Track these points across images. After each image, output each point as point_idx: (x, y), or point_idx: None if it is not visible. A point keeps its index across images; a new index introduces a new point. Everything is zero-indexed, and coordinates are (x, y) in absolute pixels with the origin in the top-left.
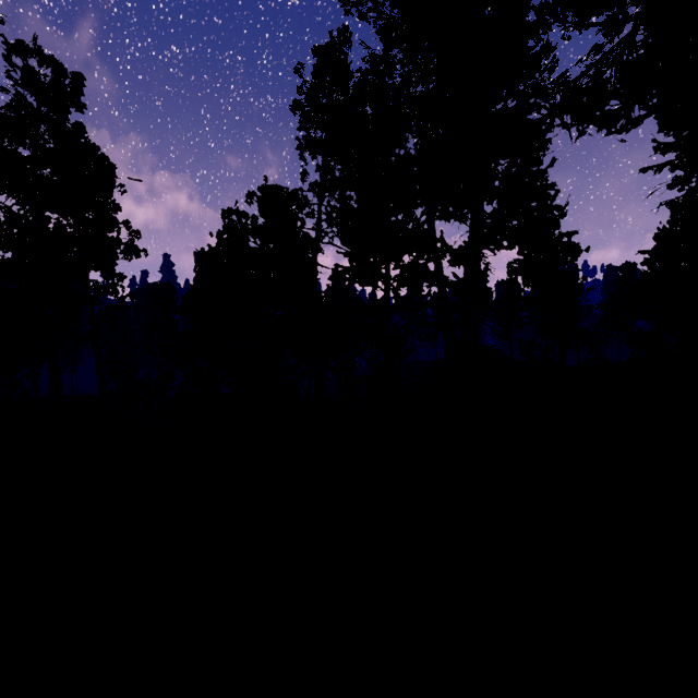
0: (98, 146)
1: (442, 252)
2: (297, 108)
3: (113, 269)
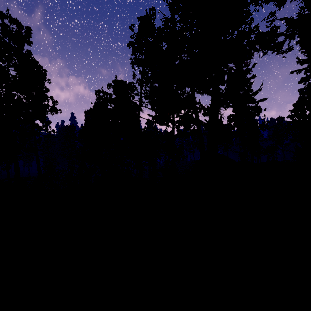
0: (37, 61)
1: (199, 109)
2: (130, 45)
3: (45, 119)
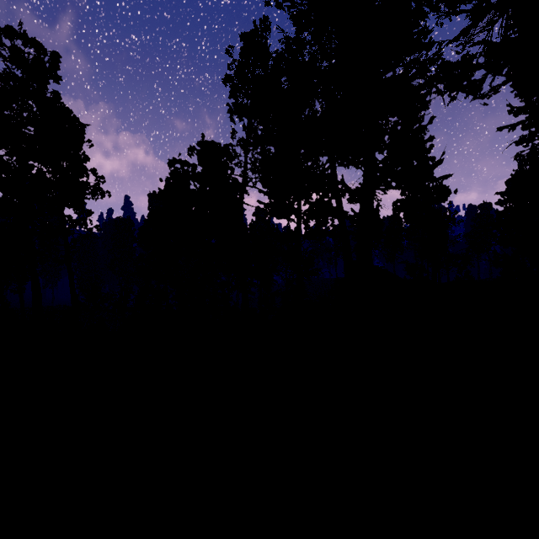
0: (71, 110)
1: (342, 192)
2: (228, 81)
3: (83, 207)
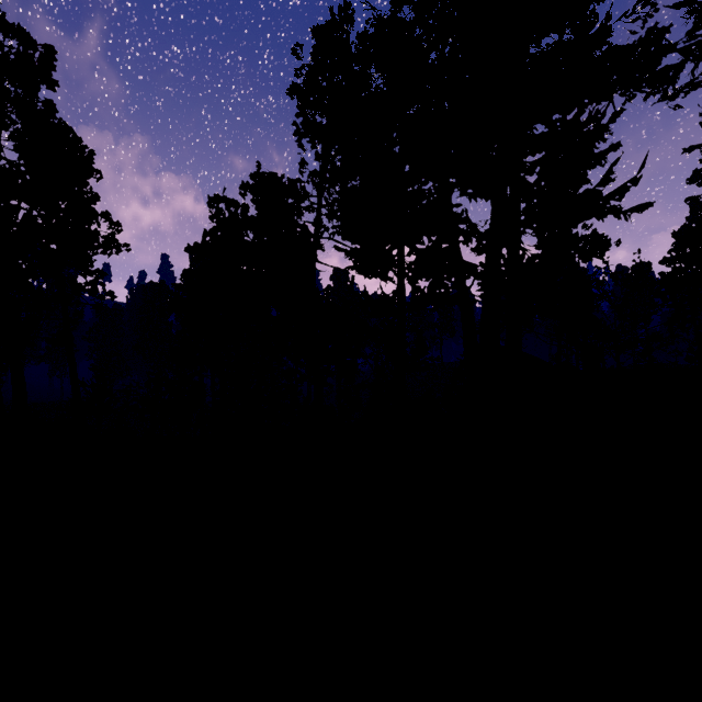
0: (71, 127)
1: (468, 235)
2: (294, 92)
3: (91, 265)
